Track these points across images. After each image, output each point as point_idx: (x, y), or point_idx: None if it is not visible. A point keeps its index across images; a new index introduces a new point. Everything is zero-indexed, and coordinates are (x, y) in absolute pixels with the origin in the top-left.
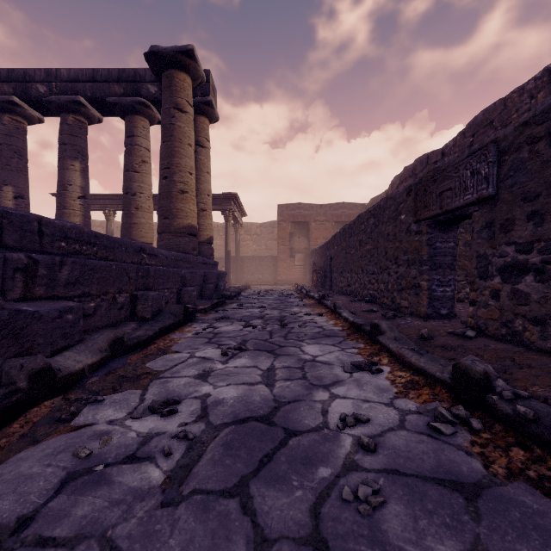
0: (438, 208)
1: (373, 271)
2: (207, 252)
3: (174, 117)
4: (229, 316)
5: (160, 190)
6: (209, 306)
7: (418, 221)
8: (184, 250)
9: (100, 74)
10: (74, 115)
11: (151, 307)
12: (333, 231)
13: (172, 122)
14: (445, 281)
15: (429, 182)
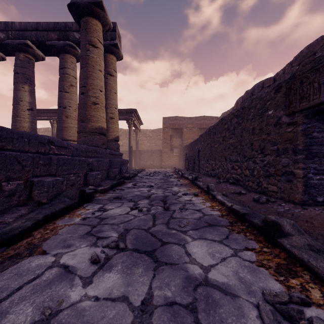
0: (322, 96)
1: (236, 160)
2: (114, 147)
3: (88, 50)
4: (122, 195)
5: (79, 102)
6: (109, 186)
7: (292, 113)
8: (96, 144)
9: (41, 25)
10: (24, 54)
11: (47, 192)
12: (198, 134)
13: (87, 54)
14: (322, 169)
15: (307, 73)
